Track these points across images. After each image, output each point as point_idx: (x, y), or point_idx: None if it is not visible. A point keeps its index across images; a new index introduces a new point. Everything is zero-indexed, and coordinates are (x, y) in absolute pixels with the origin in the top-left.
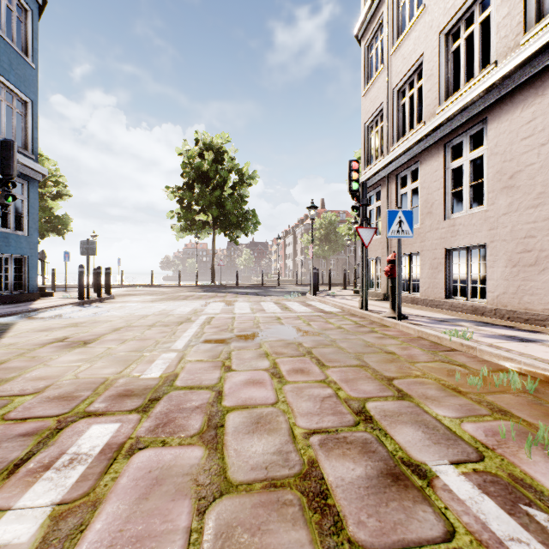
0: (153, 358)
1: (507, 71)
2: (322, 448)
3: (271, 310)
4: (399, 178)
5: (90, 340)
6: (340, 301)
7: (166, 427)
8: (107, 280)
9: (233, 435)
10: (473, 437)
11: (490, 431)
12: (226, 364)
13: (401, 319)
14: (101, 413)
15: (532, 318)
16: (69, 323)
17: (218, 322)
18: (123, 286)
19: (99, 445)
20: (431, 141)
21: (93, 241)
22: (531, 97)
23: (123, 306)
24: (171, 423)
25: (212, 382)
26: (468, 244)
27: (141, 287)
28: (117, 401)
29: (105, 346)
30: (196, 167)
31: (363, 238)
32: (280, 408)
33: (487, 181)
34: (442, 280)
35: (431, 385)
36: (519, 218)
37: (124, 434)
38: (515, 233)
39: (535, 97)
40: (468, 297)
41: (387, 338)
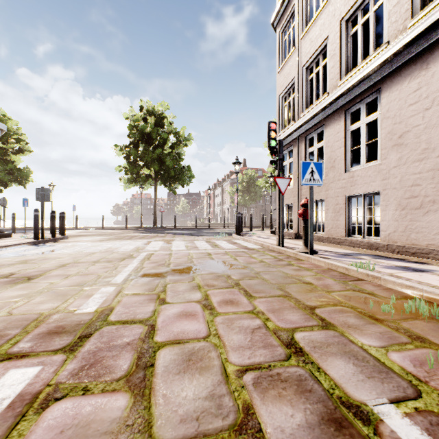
0: (92, 292)
1: (398, 49)
2: (256, 388)
3: (203, 248)
4: (307, 139)
5: (34, 276)
6: (260, 239)
7: (92, 369)
8: (61, 222)
9: (163, 376)
10: (403, 368)
11: (416, 360)
12: (161, 296)
13: (312, 254)
14: (24, 354)
15: (418, 252)
16: (19, 260)
17: (156, 258)
18: (77, 229)
19: (10, 397)
20: (334, 108)
21: (47, 188)
22: (417, 70)
23: (73, 245)
24: (97, 364)
25: (146, 315)
26: (365, 191)
27: (94, 229)
28: (44, 340)
29: (47, 281)
30: (140, 129)
31: (280, 186)
32: (212, 342)
33: (380, 140)
34: (343, 221)
35: (350, 313)
36: (407, 170)
37: (43, 380)
38: (403, 182)
39: (420, 70)
40: (365, 235)
41: (303, 270)
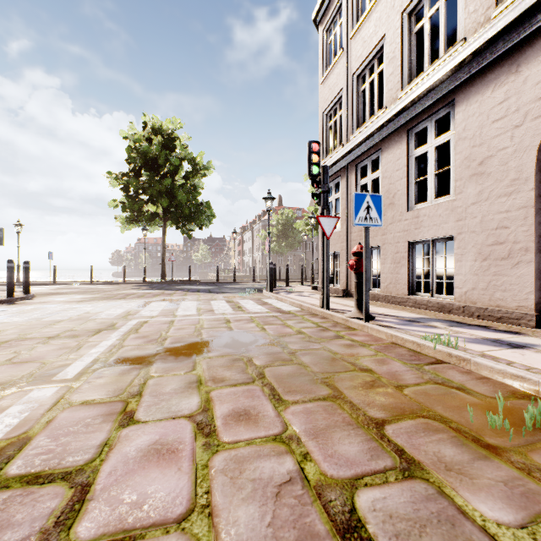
0: (11, 400)
1: (479, 45)
2: None
3: (221, 311)
4: (359, 168)
5: None
6: (298, 298)
7: None
8: (24, 276)
9: None
10: None
11: None
12: (130, 407)
13: (368, 320)
14: None
15: (505, 316)
16: None
17: (149, 329)
18: (55, 284)
19: None
20: (394, 127)
21: None
22: (504, 75)
23: (35, 309)
24: None
25: (83, 457)
26: (434, 236)
27: (78, 285)
28: None
29: None
30: (142, 152)
31: (324, 228)
32: (193, 535)
33: (455, 168)
34: (405, 275)
35: (442, 434)
36: (490, 207)
37: None
38: (485, 224)
39: (508, 75)
40: (433, 293)
41: (357, 346)
